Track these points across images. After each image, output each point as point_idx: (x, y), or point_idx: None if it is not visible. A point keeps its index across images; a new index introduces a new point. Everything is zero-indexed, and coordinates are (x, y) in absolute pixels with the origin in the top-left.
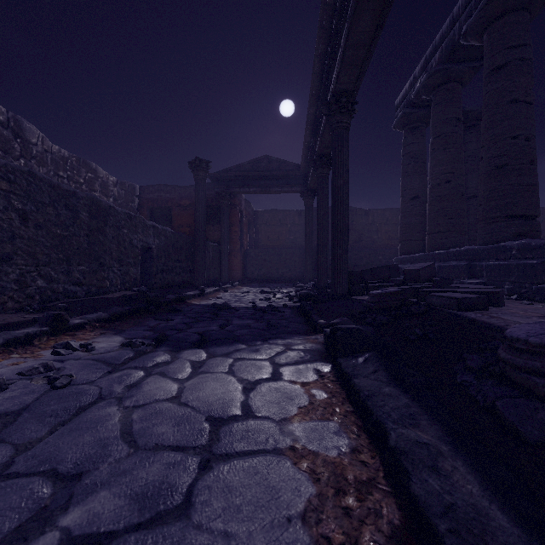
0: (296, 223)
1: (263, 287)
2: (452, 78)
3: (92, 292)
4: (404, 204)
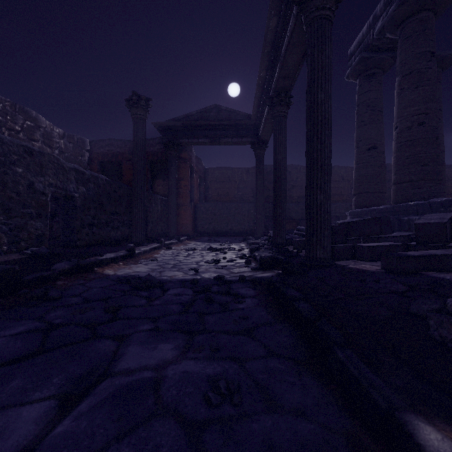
0: (244, 180)
1: (212, 241)
2: (427, 6)
3: None
4: (360, 155)
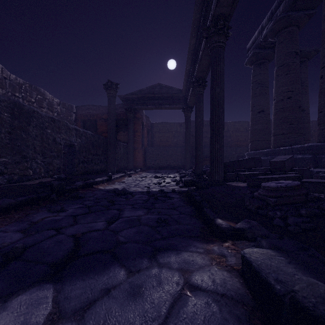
0: (178, 131)
1: (157, 172)
2: (292, 23)
3: (14, 179)
4: (254, 116)
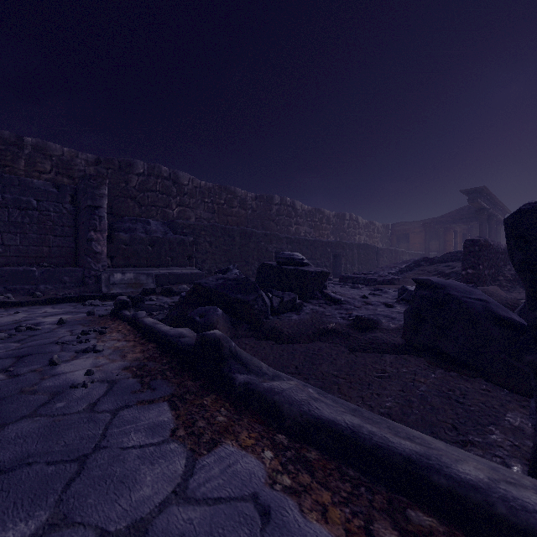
0: None
1: None
2: None
3: None
4: None
